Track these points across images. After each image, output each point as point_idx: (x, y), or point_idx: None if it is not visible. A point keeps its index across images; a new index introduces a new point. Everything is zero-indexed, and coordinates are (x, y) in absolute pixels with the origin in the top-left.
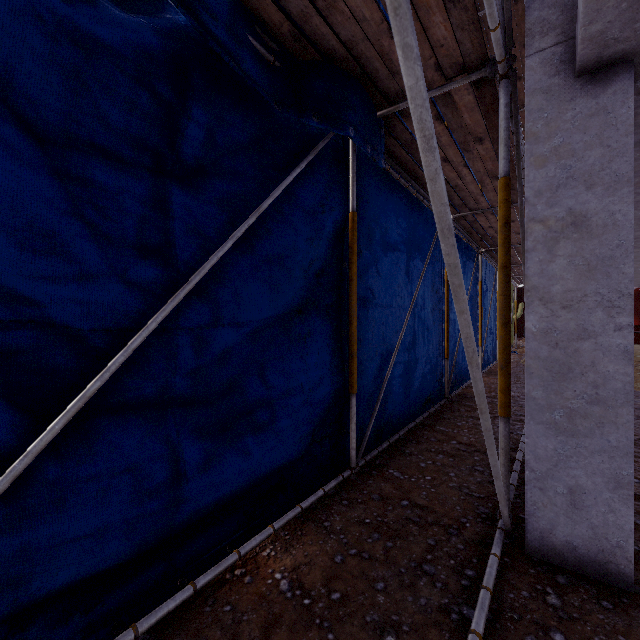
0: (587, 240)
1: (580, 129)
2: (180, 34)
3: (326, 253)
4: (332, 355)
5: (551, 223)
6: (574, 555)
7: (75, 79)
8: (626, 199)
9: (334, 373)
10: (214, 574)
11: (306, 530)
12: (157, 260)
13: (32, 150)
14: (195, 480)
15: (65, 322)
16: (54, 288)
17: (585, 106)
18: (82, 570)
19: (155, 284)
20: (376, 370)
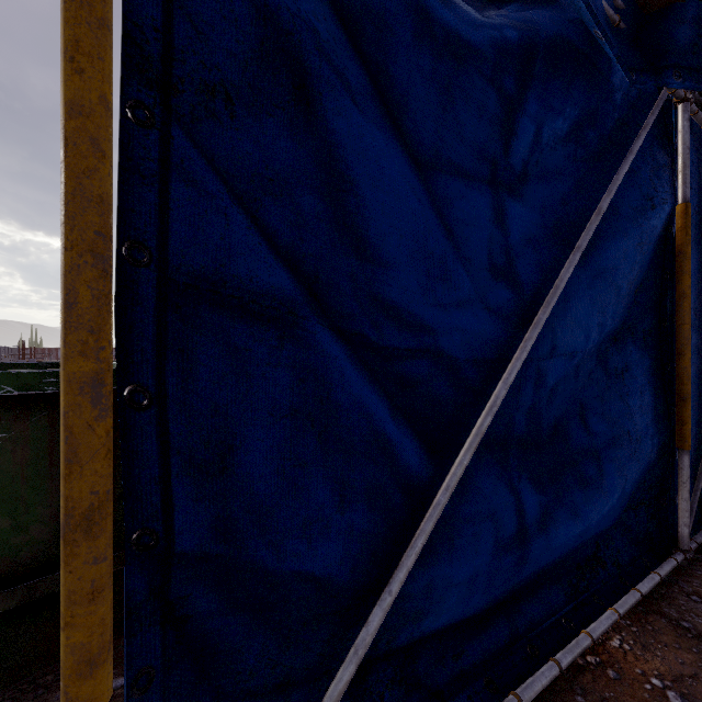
0: None
1: None
2: (525, 20)
3: (648, 262)
4: (655, 396)
5: None
6: None
7: (448, 95)
8: None
9: (659, 420)
10: (573, 656)
11: (657, 626)
12: (504, 282)
13: (419, 176)
14: (540, 537)
15: (448, 351)
16: (445, 316)
17: None
18: (457, 615)
19: (505, 309)
20: (699, 419)
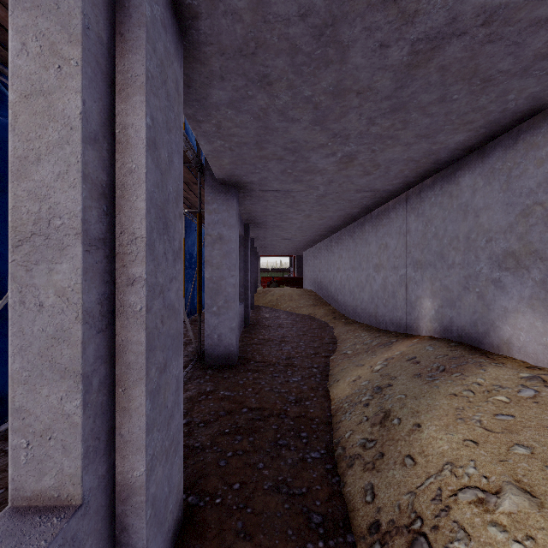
0: (224, 244)
1: (222, 204)
2: None
3: None
4: None
5: (213, 237)
6: (220, 359)
7: None
8: (234, 232)
9: None
10: None
11: None
12: None
13: None
14: None
15: None
16: None
17: (223, 196)
18: None
19: None
20: None
